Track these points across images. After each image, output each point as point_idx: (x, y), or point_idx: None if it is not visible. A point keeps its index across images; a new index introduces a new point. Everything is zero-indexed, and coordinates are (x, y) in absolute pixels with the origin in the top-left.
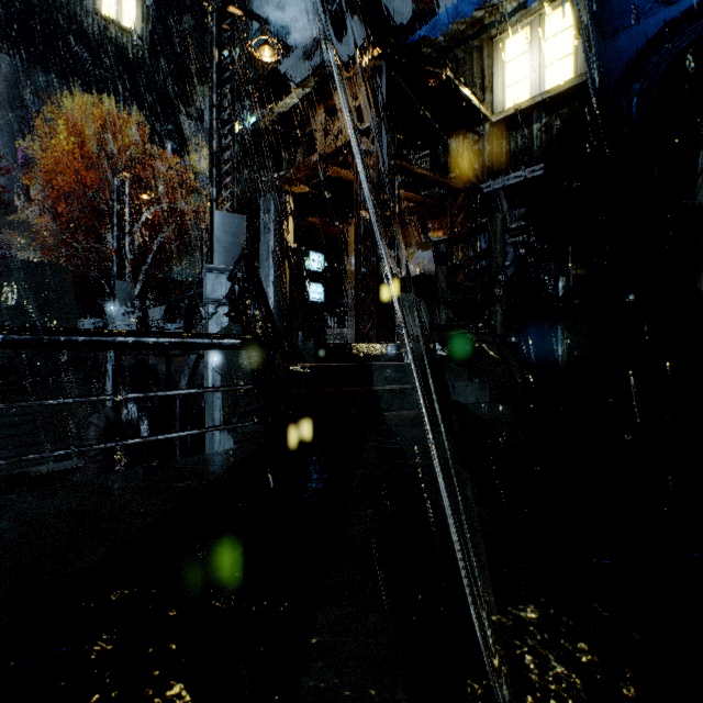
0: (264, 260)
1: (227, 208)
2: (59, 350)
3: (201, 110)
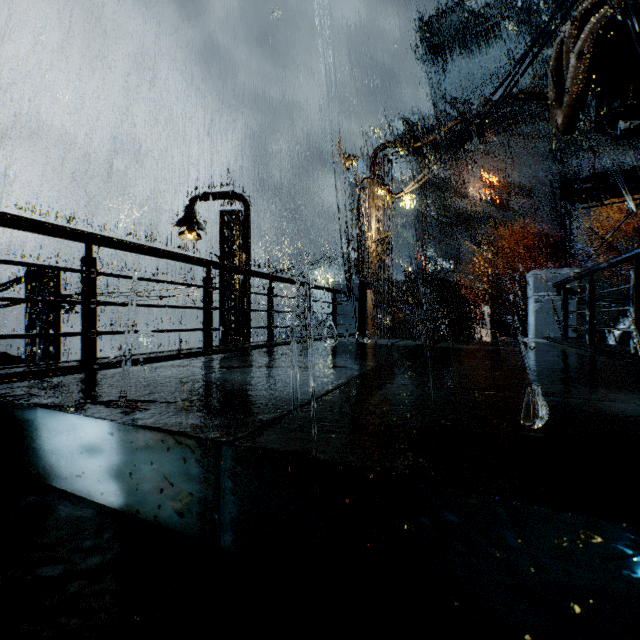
0: None
1: None
2: None
3: None
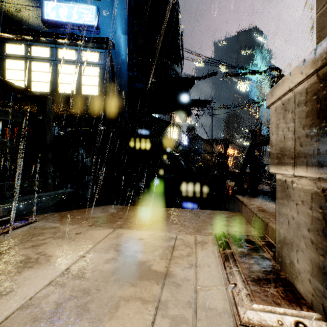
0: None
1: None
2: None
3: None
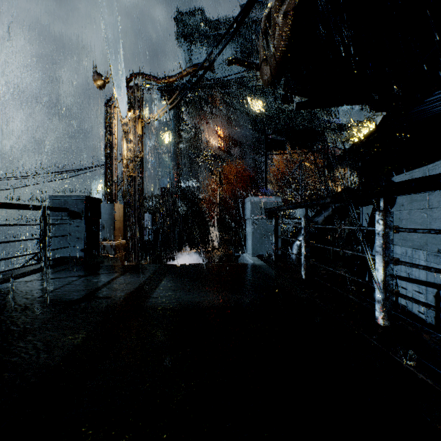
0: None
1: None
2: None
3: None
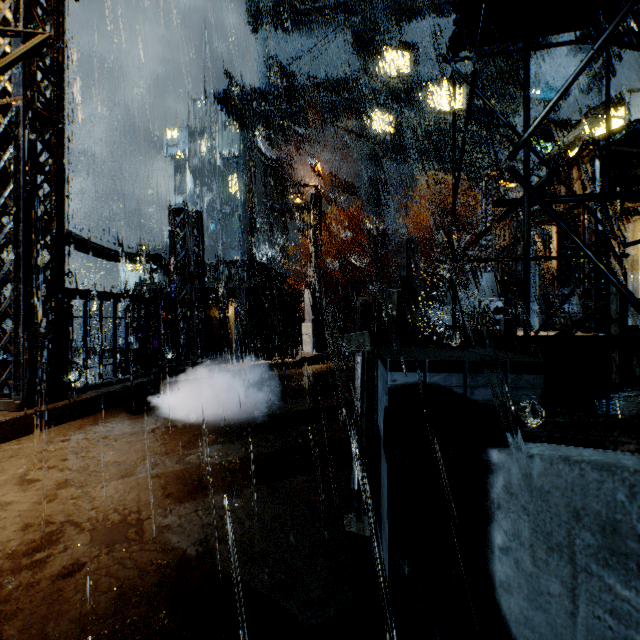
0: (532, 273)
1: (489, 269)
2: (421, 327)
3: (514, 124)
